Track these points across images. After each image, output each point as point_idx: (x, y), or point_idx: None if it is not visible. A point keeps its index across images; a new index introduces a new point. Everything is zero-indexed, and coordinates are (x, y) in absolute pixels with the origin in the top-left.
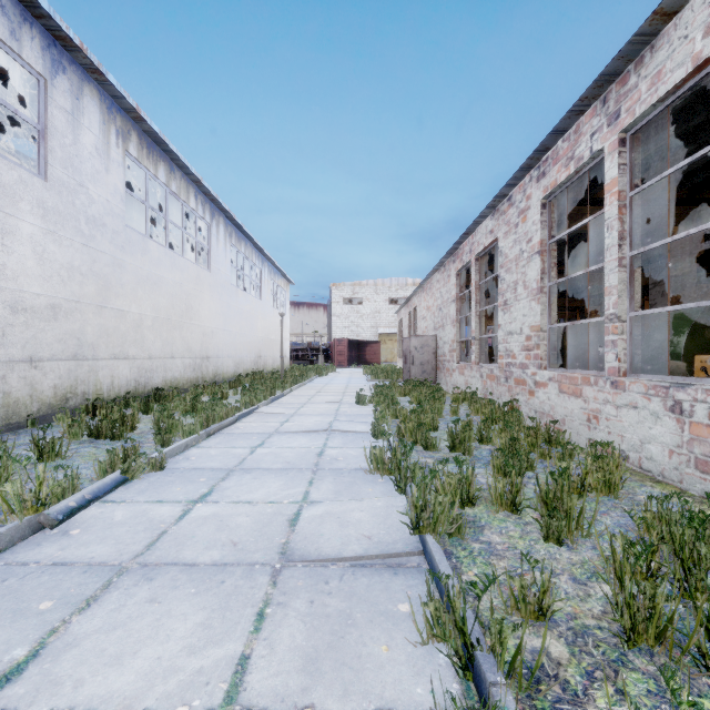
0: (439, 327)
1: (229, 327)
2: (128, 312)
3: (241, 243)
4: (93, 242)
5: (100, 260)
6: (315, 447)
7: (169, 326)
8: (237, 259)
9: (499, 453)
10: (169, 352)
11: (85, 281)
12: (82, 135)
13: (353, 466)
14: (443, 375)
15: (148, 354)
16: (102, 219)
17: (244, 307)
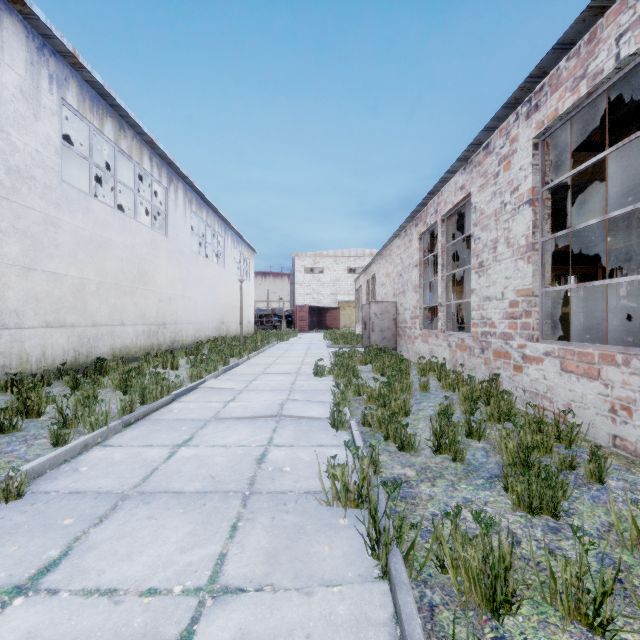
0: (400, 294)
1: (188, 294)
2: (65, 275)
3: (202, 210)
4: (17, 195)
5: (26, 216)
6: (257, 445)
7: (118, 292)
8: (201, 227)
9: (506, 462)
10: (118, 319)
11: (6, 239)
12: (1, 73)
13: (303, 486)
14: (403, 342)
15: (91, 321)
16: (30, 170)
17: (206, 274)
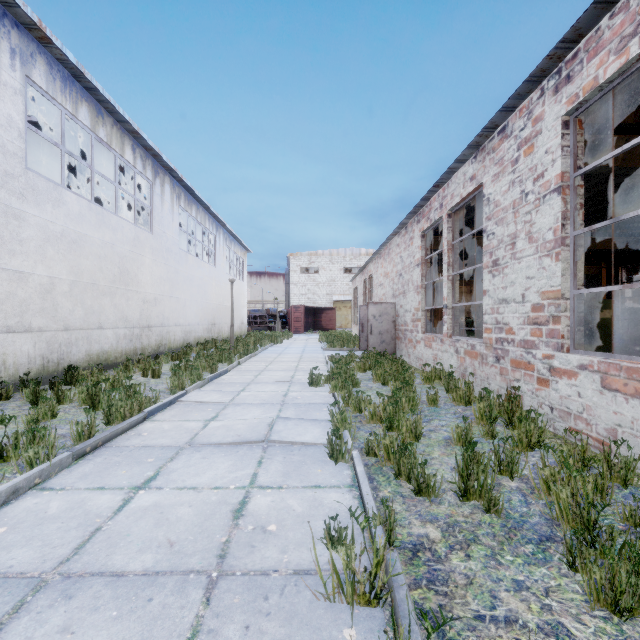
0: (400, 294)
1: (176, 294)
2: (30, 274)
3: (191, 207)
4: None
5: None
6: (236, 487)
7: (95, 292)
8: (192, 225)
9: (560, 519)
10: (95, 322)
11: None
12: None
13: (292, 560)
14: (404, 346)
15: (63, 325)
16: None
17: (195, 274)
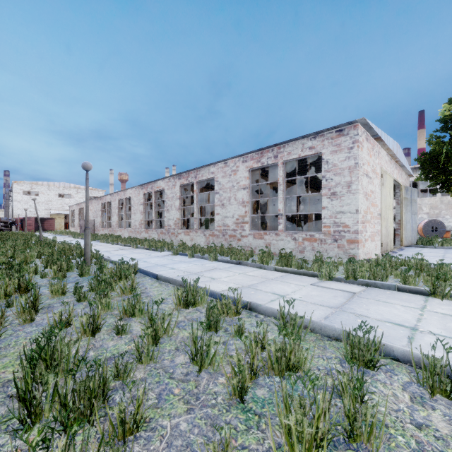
0: (96, 217)
1: None
2: None
3: None
4: None
5: None
6: None
7: None
8: None
9: None
10: None
11: None
12: None
13: None
14: (97, 232)
15: None
16: None
17: None
